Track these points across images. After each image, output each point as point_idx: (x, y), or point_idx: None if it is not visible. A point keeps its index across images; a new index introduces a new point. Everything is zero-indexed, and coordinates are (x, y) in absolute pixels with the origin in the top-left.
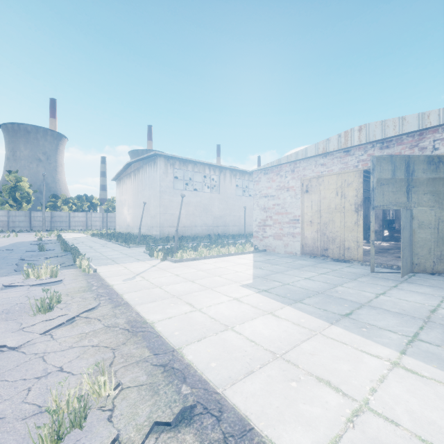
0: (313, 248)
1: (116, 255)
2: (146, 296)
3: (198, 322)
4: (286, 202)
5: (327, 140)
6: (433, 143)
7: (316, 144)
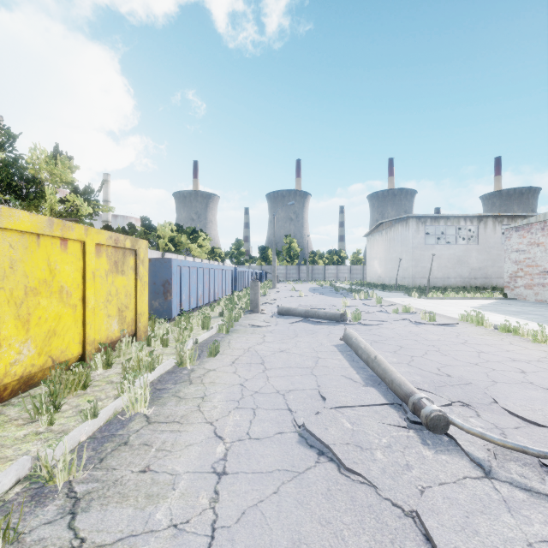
0: None
1: (385, 295)
2: (414, 305)
3: (438, 309)
4: (536, 256)
5: None
6: None
7: None
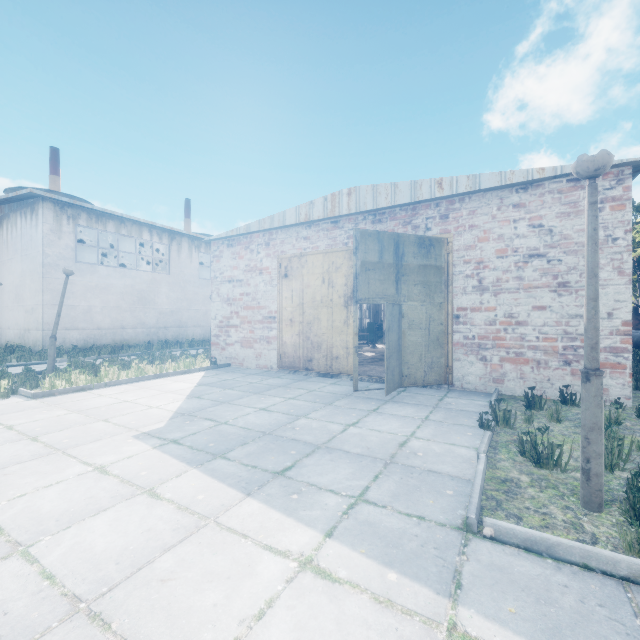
0: (294, 358)
1: None
2: None
3: None
4: (258, 290)
5: (310, 203)
6: (426, 222)
7: (296, 208)
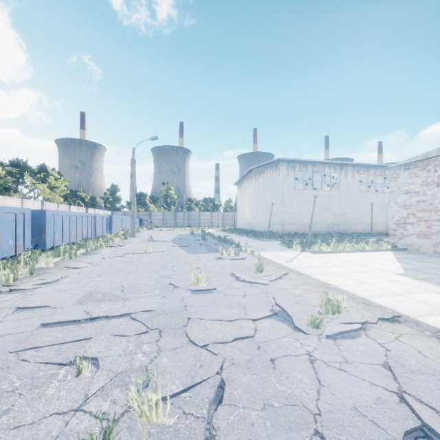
0: None
1: (259, 246)
2: (314, 272)
3: (371, 289)
4: (435, 198)
5: None
6: None
7: None
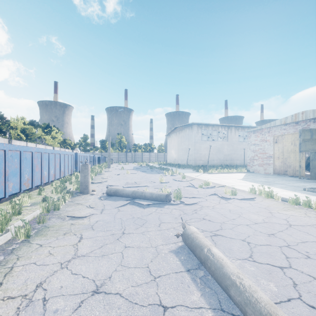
0: (279, 170)
1: (182, 171)
2: (206, 179)
3: (223, 182)
4: (265, 147)
5: (286, 117)
6: None
7: (280, 119)
